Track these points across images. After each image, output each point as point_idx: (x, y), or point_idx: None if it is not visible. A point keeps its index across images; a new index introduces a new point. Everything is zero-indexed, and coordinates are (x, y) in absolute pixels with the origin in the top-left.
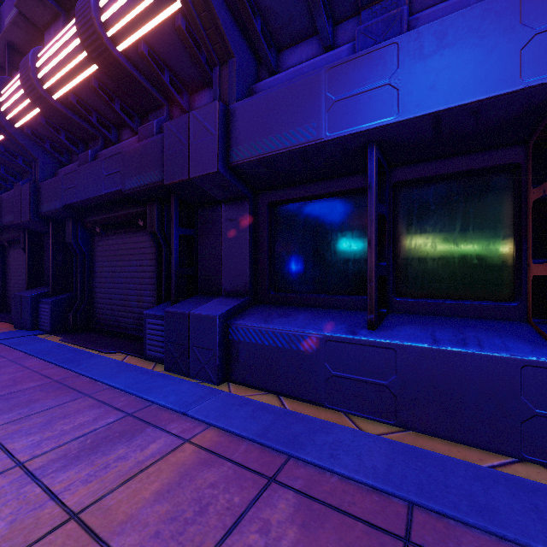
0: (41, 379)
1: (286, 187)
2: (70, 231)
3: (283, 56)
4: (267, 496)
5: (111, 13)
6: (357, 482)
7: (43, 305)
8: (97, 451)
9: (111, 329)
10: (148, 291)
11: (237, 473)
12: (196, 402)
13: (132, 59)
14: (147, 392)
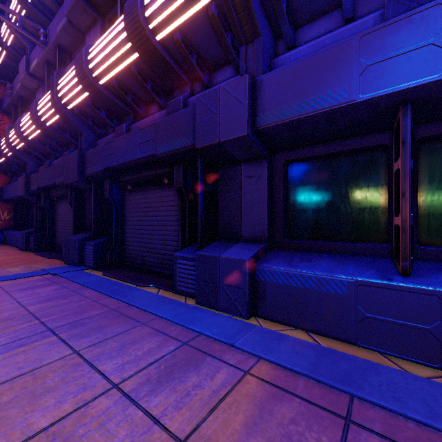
0: (101, 308)
1: (302, 147)
2: (108, 188)
3: (300, 32)
4: (353, 438)
5: (154, 8)
6: (438, 430)
7: (87, 246)
8: (173, 378)
9: (139, 266)
10: (171, 236)
11: (310, 410)
12: (237, 335)
13: (167, 46)
14: (191, 323)
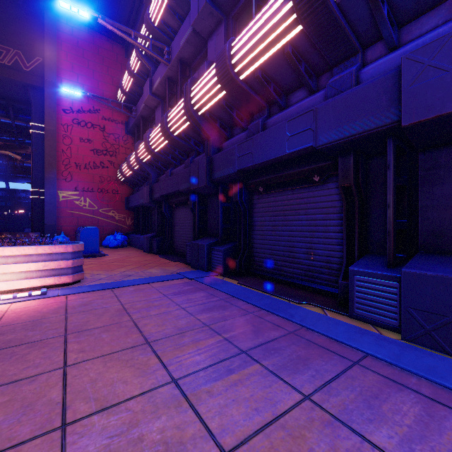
0: (276, 328)
1: None
2: (237, 192)
3: None
4: None
5: None
6: None
7: (215, 252)
8: None
9: (274, 277)
10: (321, 244)
11: None
12: None
13: (345, 5)
14: (440, 377)
